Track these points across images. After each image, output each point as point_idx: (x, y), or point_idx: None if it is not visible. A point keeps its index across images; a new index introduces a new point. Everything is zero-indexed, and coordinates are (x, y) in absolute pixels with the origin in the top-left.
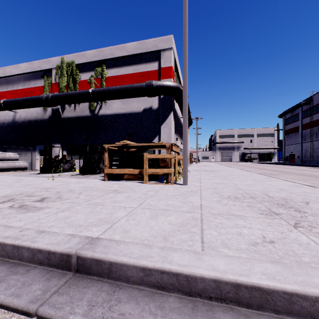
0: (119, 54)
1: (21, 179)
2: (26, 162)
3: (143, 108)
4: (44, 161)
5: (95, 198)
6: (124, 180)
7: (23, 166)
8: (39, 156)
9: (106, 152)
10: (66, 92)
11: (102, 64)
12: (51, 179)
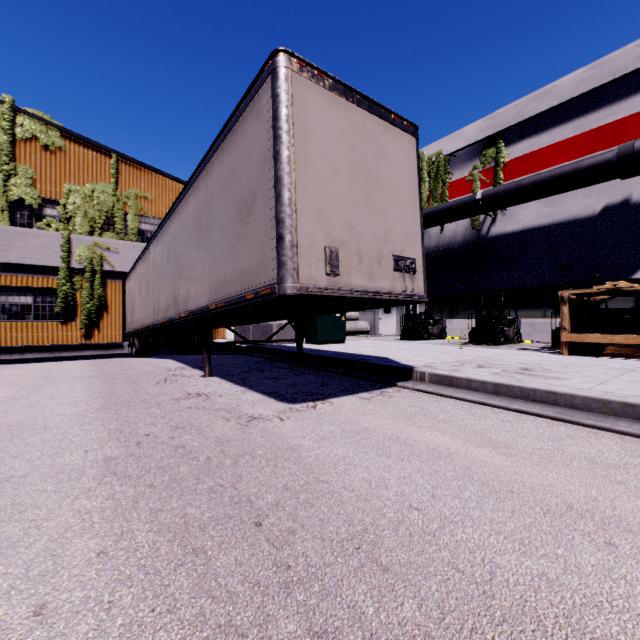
0: (537, 108)
1: (411, 345)
2: (367, 323)
3: (601, 207)
4: (406, 322)
5: (618, 376)
6: (604, 357)
7: (365, 328)
8: (383, 314)
9: (565, 305)
10: (431, 208)
11: (498, 140)
12: (452, 347)
